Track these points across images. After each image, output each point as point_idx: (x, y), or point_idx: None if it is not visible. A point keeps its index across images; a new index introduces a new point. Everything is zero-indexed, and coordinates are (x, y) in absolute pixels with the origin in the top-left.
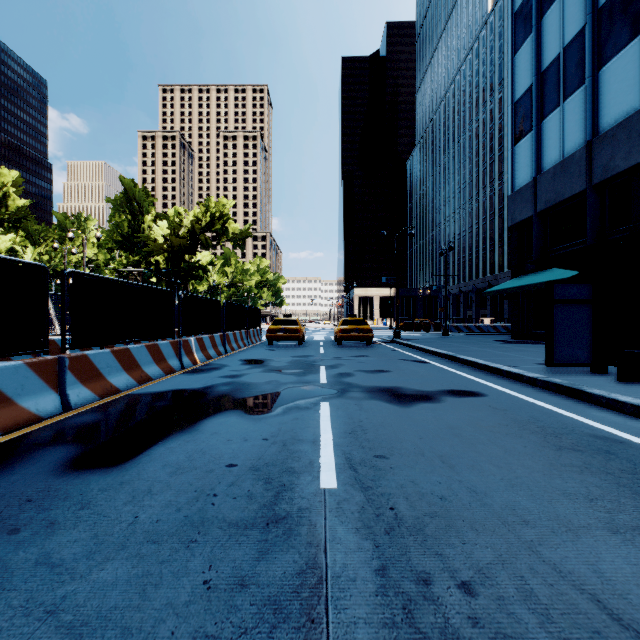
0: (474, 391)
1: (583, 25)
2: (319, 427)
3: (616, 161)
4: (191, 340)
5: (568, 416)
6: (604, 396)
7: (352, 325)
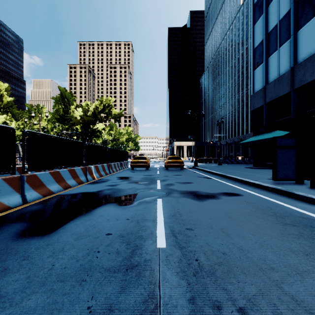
0: (236, 193)
1: (289, 9)
2: (156, 212)
3: (306, 77)
4: (92, 167)
5: (287, 206)
6: (305, 196)
7: (173, 159)
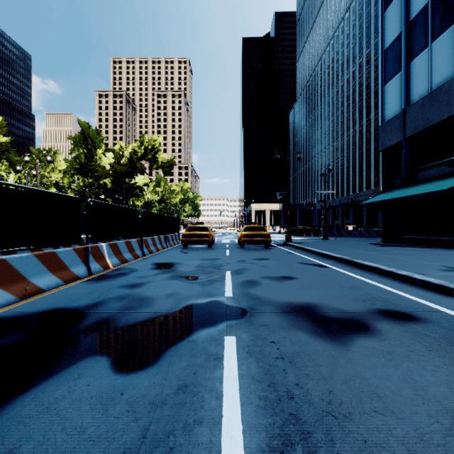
0: (409, 312)
1: None
2: (219, 423)
3: None
4: (102, 246)
5: None
6: None
7: (253, 231)
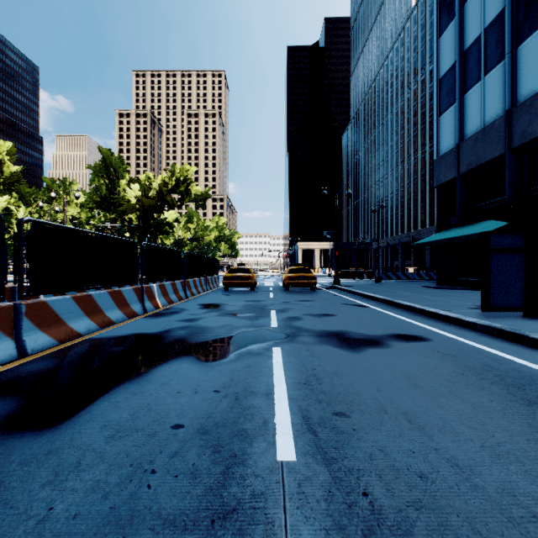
0: (418, 335)
1: (502, 8)
2: (272, 376)
3: (534, 127)
4: (153, 286)
5: (520, 363)
6: None
7: (298, 273)
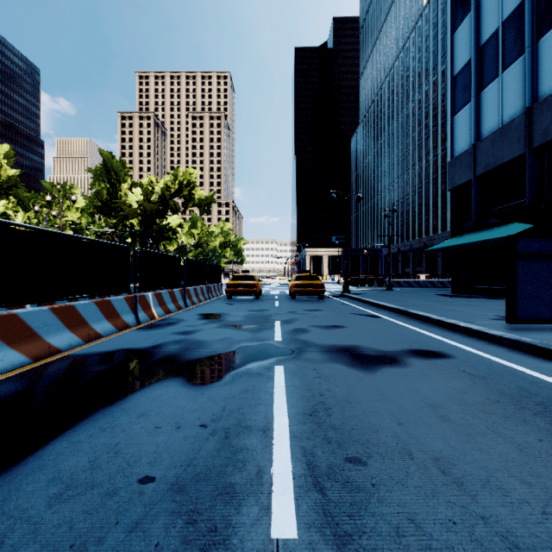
0: (439, 351)
1: None
2: (272, 404)
3: None
4: (148, 295)
5: None
6: None
7: (305, 280)
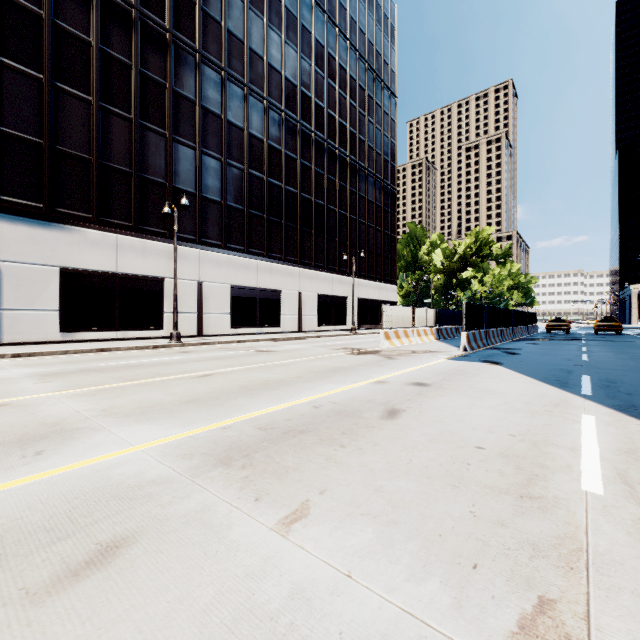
0: None
1: None
2: (581, 341)
3: None
4: (522, 327)
5: None
6: None
7: (606, 323)
